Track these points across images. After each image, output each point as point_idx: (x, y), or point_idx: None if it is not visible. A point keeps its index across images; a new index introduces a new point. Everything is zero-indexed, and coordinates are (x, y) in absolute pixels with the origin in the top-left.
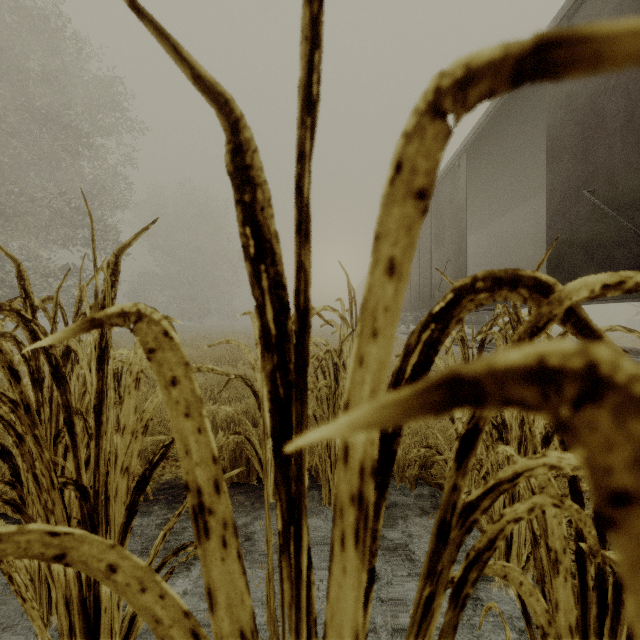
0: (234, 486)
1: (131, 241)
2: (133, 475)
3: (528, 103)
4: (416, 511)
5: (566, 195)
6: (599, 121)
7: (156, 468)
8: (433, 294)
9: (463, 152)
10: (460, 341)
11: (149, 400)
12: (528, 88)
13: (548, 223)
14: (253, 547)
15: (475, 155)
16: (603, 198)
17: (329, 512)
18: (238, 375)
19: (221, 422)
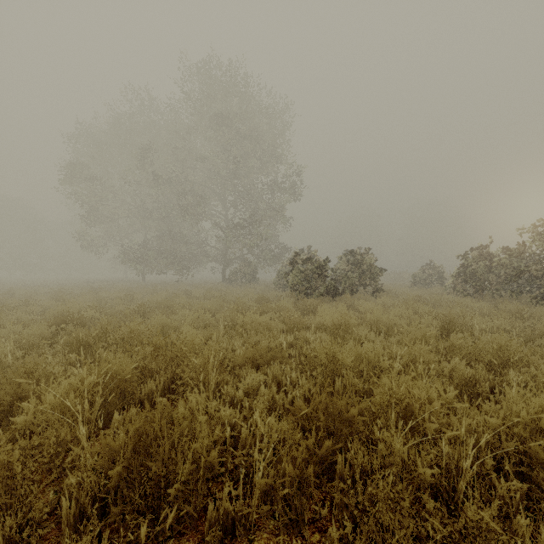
0: None
1: None
2: None
3: None
4: None
5: None
6: None
7: None
8: None
9: None
10: None
11: None
12: None
13: None
14: None
15: None
16: None
17: None
18: None
19: None
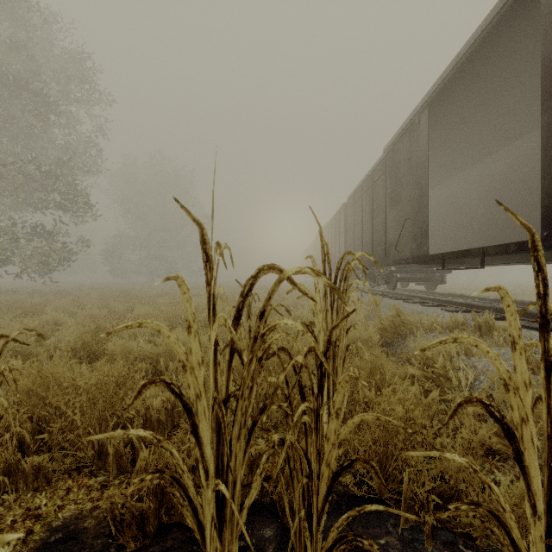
0: (161, 533)
1: None
2: None
3: (501, 48)
4: None
5: None
6: None
7: None
8: (388, 252)
9: (424, 107)
10: None
11: None
12: (507, 27)
13: (544, 169)
14: None
15: (435, 112)
16: None
17: None
18: (158, 378)
19: (158, 413)
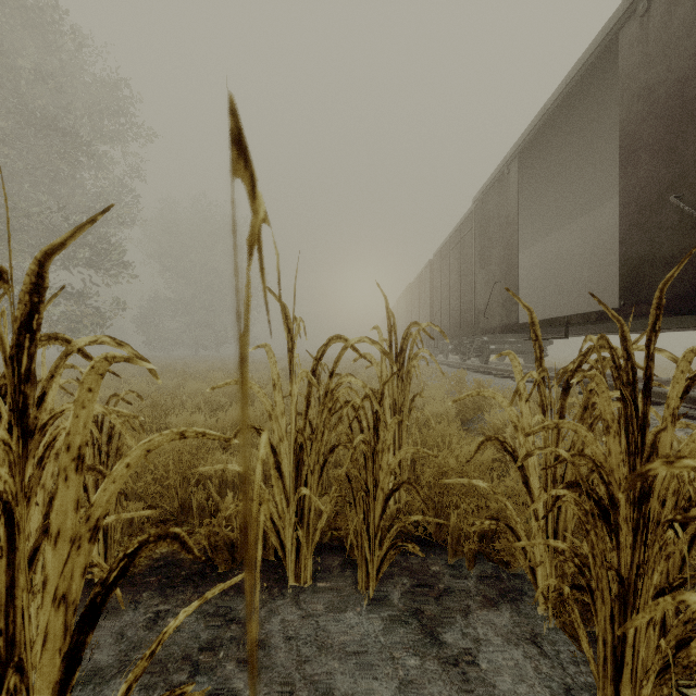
0: None
1: (66, 240)
2: (74, 605)
3: (591, 99)
4: (478, 599)
5: (645, 203)
6: (689, 112)
7: (113, 590)
8: (477, 320)
9: (513, 158)
10: (542, 384)
11: (100, 488)
12: (593, 80)
13: (621, 237)
14: (268, 657)
15: (527, 162)
16: (695, 205)
17: (366, 601)
18: (250, 425)
19: (232, 476)
